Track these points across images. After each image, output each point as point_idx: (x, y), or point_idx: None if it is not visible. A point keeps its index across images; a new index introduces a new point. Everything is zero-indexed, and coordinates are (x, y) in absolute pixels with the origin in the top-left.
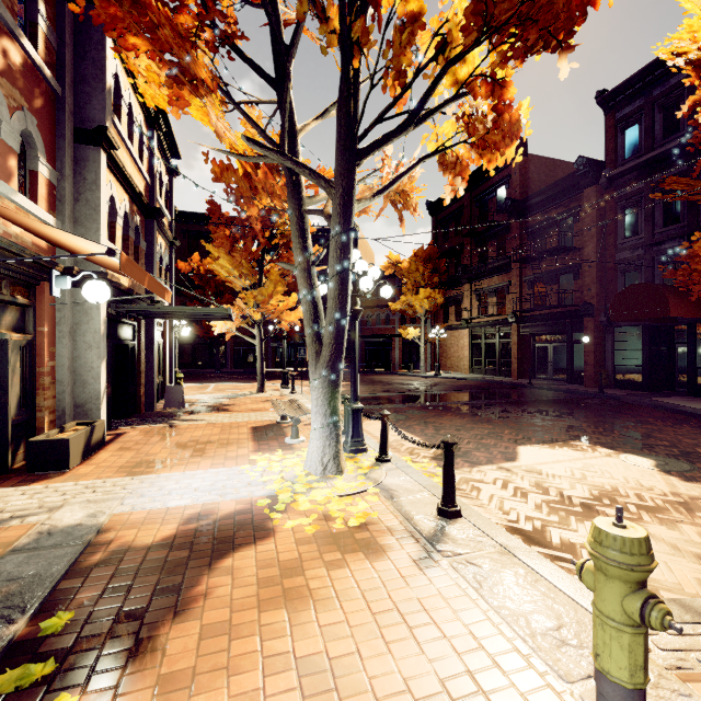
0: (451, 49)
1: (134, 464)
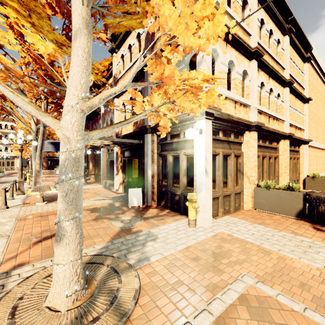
0: (10, 101)
1: (91, 189)
